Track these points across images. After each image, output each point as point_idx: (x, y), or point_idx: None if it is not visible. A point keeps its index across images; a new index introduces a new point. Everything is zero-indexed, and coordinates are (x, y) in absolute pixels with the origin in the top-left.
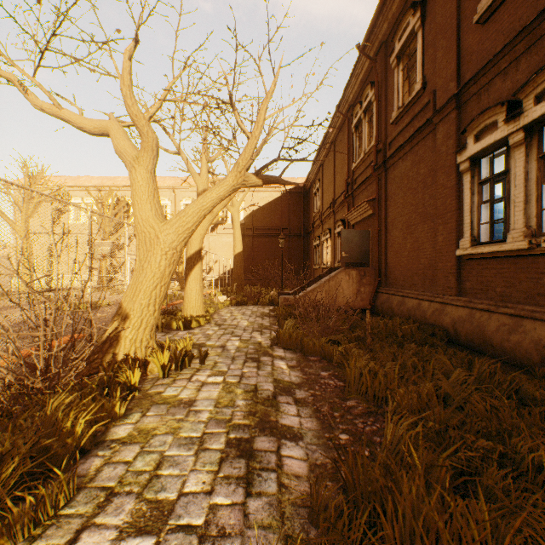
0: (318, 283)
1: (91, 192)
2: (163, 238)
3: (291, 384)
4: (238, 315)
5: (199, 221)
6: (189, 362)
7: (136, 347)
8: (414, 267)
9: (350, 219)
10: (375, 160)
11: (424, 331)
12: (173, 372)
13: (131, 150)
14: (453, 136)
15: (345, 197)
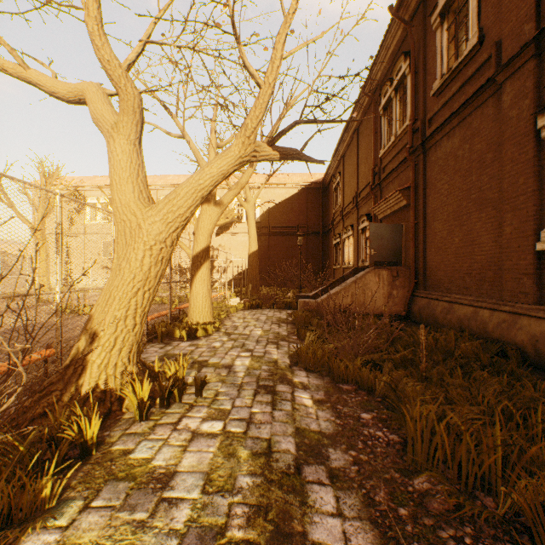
0: (343, 285)
1: (107, 191)
2: (147, 228)
3: (321, 437)
4: (251, 321)
5: (195, 206)
6: (180, 394)
7: (108, 374)
8: (465, 267)
9: (377, 212)
10: (411, 141)
11: (487, 349)
12: (156, 410)
13: (110, 116)
14: (530, 94)
15: (371, 189)
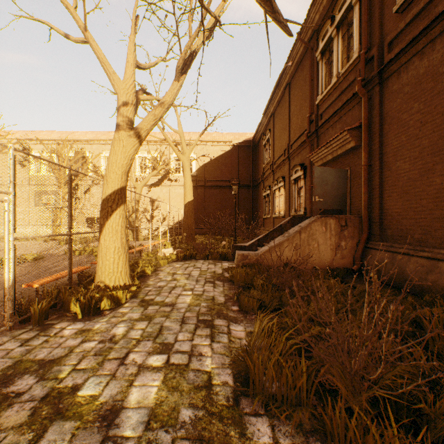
0: (285, 235)
1: (51, 145)
2: None
3: None
4: (180, 279)
5: None
6: None
7: None
8: None
9: (315, 159)
10: (364, 73)
11: None
12: None
13: None
14: None
15: (307, 137)
